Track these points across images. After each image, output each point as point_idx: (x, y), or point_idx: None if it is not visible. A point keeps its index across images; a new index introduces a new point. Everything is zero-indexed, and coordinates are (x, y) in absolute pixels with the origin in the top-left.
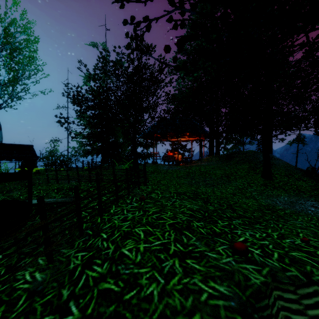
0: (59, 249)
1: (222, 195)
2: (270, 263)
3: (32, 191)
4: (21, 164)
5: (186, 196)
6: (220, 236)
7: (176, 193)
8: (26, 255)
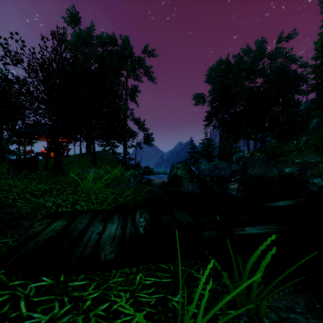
0: None
1: None
2: None
3: None
4: None
5: None
6: None
7: None
8: None
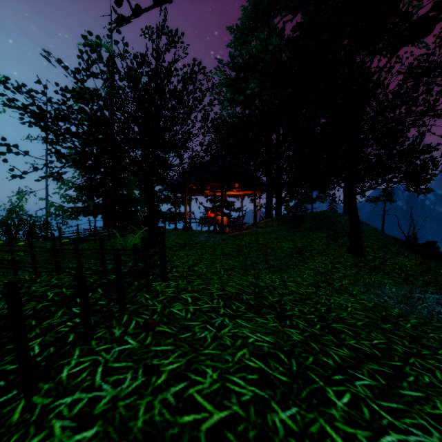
0: None
1: (299, 290)
2: None
3: None
4: None
5: (242, 304)
6: None
7: (222, 298)
8: None
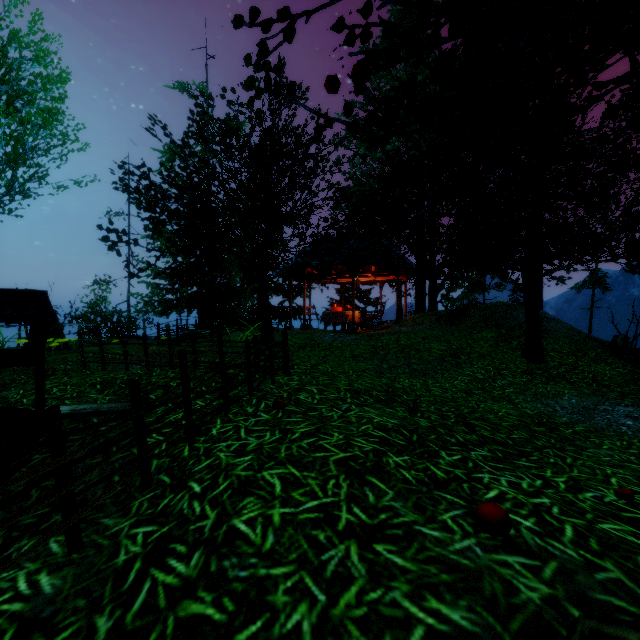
0: (97, 517)
1: (444, 395)
2: (559, 552)
3: (49, 388)
4: (30, 330)
5: (371, 398)
6: (445, 486)
7: (350, 392)
8: (18, 537)
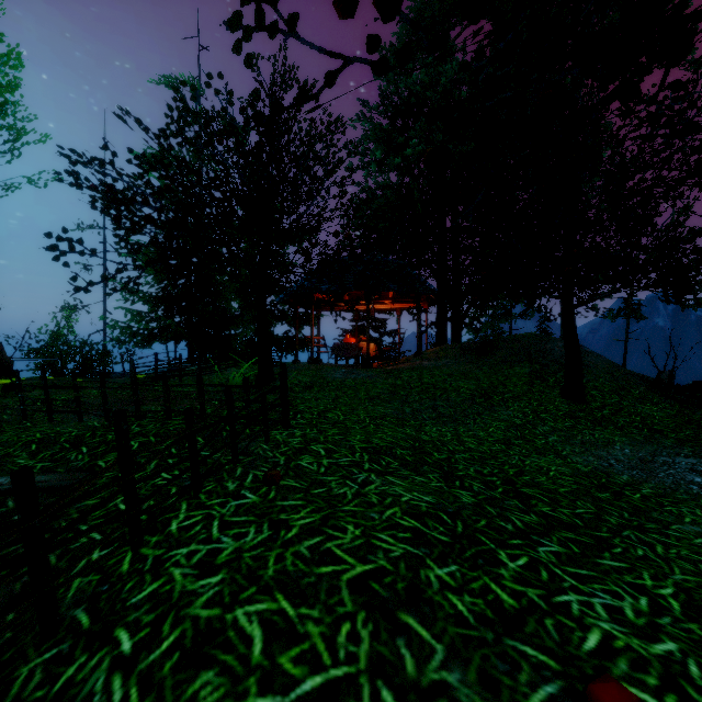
0: None
1: (480, 448)
2: None
3: None
4: None
5: (394, 460)
6: (520, 627)
7: (367, 451)
8: None
